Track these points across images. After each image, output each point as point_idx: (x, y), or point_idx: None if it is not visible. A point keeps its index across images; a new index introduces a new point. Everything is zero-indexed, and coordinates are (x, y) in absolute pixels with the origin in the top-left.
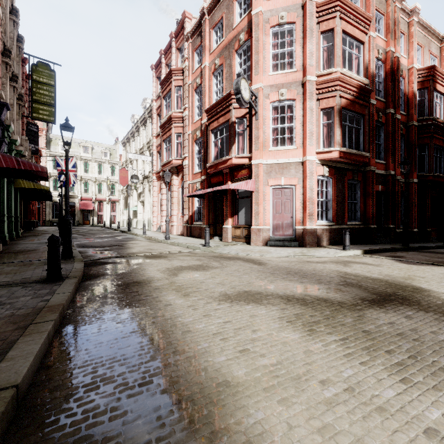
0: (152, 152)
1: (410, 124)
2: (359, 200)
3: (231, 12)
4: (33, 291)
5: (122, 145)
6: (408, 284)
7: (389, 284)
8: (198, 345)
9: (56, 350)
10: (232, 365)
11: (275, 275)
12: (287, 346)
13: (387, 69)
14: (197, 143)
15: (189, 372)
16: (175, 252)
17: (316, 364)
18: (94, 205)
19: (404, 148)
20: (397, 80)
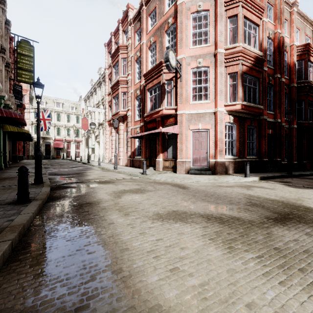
0: (105, 106)
1: (291, 85)
2: (255, 140)
3: (162, 3)
4: (3, 211)
5: (84, 101)
6: (299, 204)
7: (285, 205)
8: (134, 263)
9: (8, 269)
10: (163, 286)
11: (196, 197)
12: (212, 264)
13: (275, 45)
14: (137, 99)
15: (124, 294)
16: (120, 178)
17: (239, 284)
18: (64, 144)
19: (287, 103)
20: (283, 54)
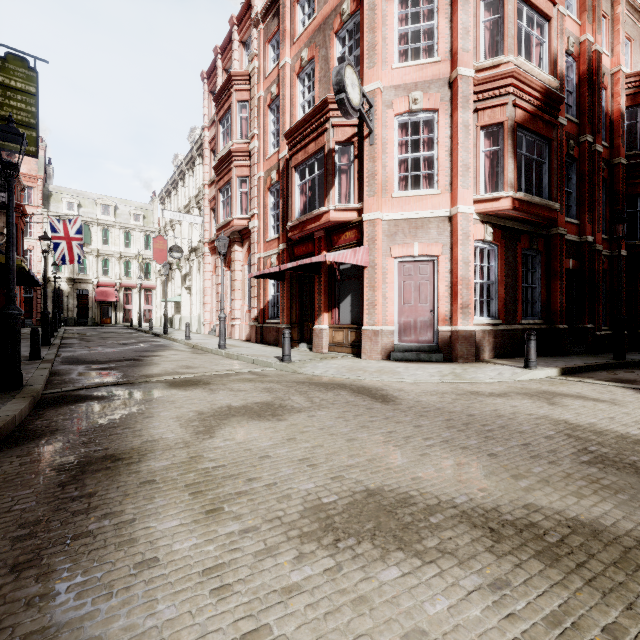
0: (202, 210)
1: (615, 162)
2: (539, 282)
3: None
4: None
5: (159, 201)
6: None
7: None
8: None
9: None
10: None
11: (424, 432)
12: None
13: (581, 71)
14: (272, 191)
15: None
16: (228, 372)
17: None
18: (117, 293)
19: (605, 201)
20: (598, 89)
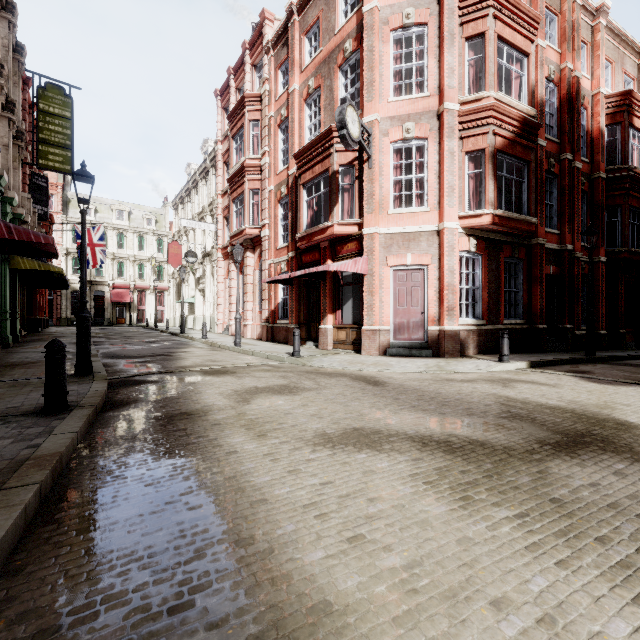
0: (216, 218)
1: (595, 176)
2: (521, 287)
3: (332, 10)
4: (18, 429)
5: (173, 208)
6: (606, 415)
7: (578, 417)
8: (278, 527)
9: (36, 538)
10: (335, 569)
11: (399, 402)
12: (428, 529)
13: (562, 95)
14: (282, 203)
15: (261, 582)
16: (248, 365)
17: (480, 566)
18: (132, 295)
19: (586, 212)
20: (577, 111)
